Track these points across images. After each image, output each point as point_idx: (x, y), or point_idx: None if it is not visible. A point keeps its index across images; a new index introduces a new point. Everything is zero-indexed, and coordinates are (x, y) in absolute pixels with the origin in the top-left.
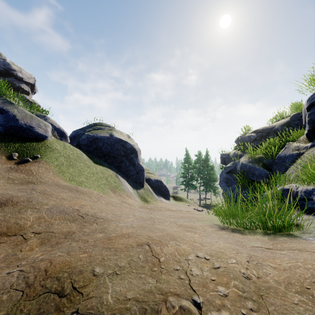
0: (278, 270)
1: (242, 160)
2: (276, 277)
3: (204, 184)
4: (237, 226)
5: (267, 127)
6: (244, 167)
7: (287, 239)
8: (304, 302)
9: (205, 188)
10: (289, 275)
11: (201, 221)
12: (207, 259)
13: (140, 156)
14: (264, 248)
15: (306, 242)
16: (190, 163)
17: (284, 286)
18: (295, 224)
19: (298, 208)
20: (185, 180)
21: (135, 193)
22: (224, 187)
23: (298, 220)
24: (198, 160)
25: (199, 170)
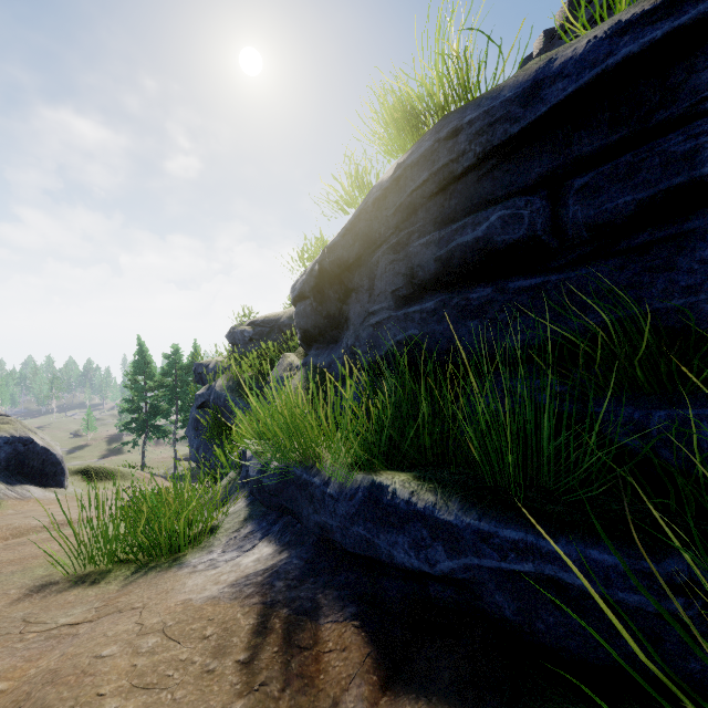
0: (1, 697)
1: (218, 383)
2: None
3: (185, 424)
4: (105, 563)
5: (272, 317)
6: (218, 398)
7: (151, 578)
8: None
9: None
10: (1, 705)
11: (19, 575)
12: None
13: None
14: (68, 626)
15: (166, 579)
16: (151, 375)
17: None
18: (192, 535)
19: (247, 487)
20: (138, 419)
21: None
22: (190, 441)
23: (225, 516)
24: (171, 368)
25: (174, 390)
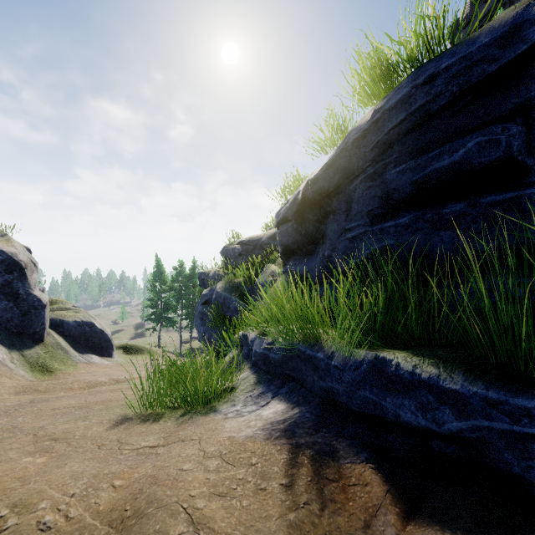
0: (120, 490)
1: (218, 286)
2: (105, 505)
3: (187, 317)
4: (159, 408)
5: (255, 238)
6: (219, 297)
7: (196, 420)
8: (108, 534)
9: (190, 323)
10: (123, 495)
11: (105, 411)
12: (2, 516)
13: (35, 276)
14: (149, 447)
15: (208, 421)
16: (165, 281)
17: (102, 518)
18: (219, 392)
19: (249, 361)
20: (156, 312)
21: (16, 359)
22: (198, 327)
23: (237, 381)
24: (178, 276)
25: (180, 292)
